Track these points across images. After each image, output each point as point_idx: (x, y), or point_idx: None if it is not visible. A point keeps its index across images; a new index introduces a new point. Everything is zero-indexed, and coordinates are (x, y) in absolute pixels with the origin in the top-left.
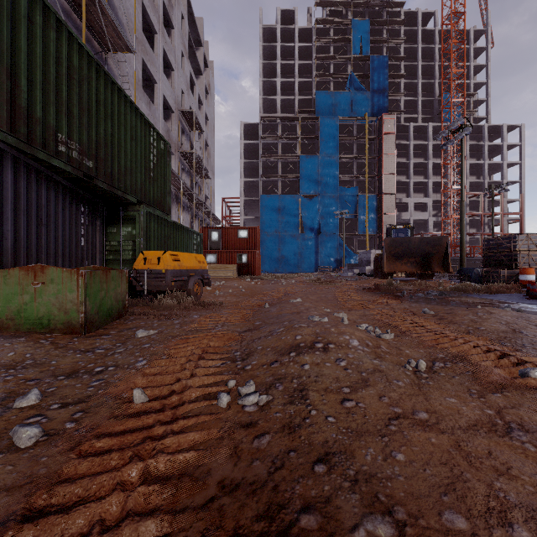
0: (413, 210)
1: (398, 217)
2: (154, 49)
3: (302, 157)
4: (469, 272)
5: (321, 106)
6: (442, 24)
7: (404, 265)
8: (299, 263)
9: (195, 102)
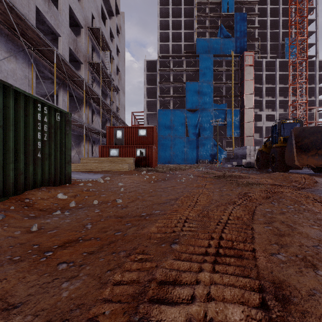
0: (265, 120)
1: (254, 125)
2: None
3: (187, 83)
4: None
5: (200, 48)
6: None
7: (310, 158)
8: (185, 157)
9: (106, 32)
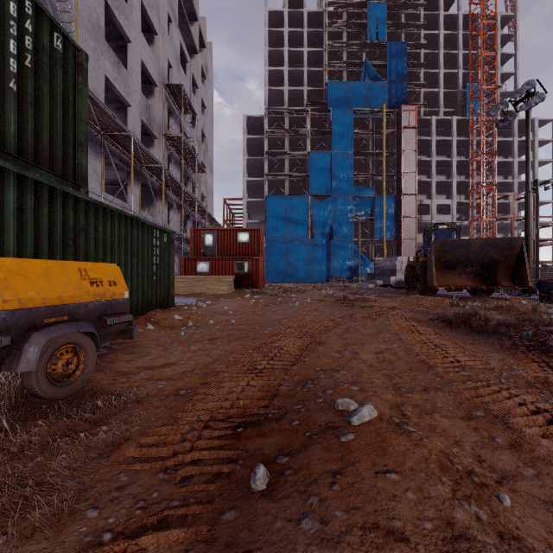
0: (435, 213)
1: (418, 221)
2: None
3: (312, 153)
4: None
5: (333, 97)
6: (470, 3)
7: (457, 277)
8: (308, 272)
9: (187, 82)
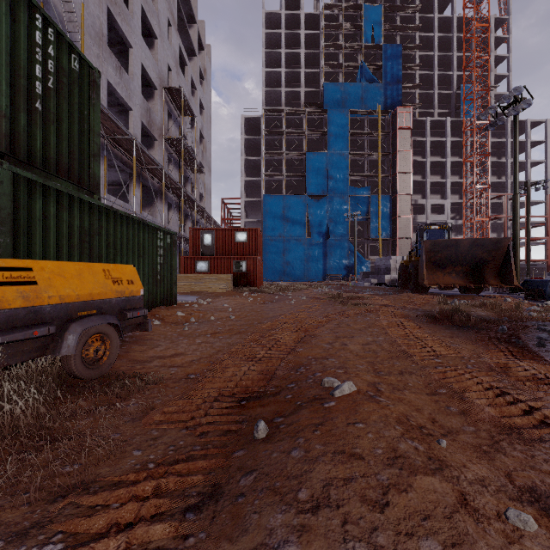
0: (429, 212)
1: (413, 220)
2: (129, 5)
3: (309, 154)
4: (541, 285)
5: (330, 98)
6: (464, 7)
7: (447, 276)
8: (305, 271)
9: (186, 84)
